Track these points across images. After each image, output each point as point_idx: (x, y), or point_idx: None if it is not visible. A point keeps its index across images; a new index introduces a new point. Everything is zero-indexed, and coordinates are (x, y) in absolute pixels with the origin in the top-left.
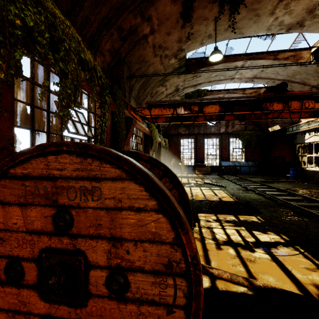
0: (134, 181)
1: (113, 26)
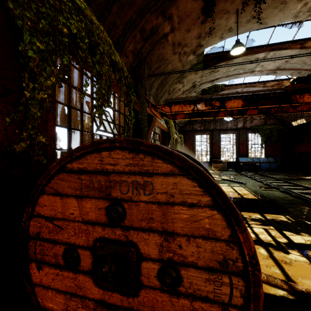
0: (187, 176)
1: (137, 27)
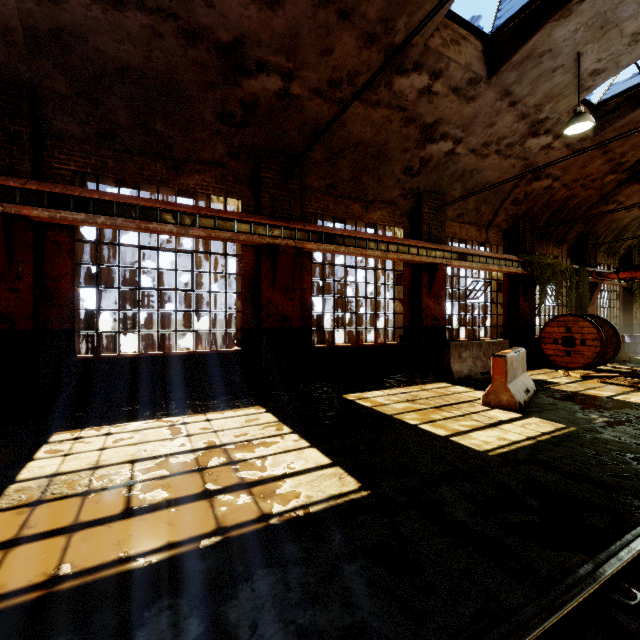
0: (587, 322)
1: (578, 223)
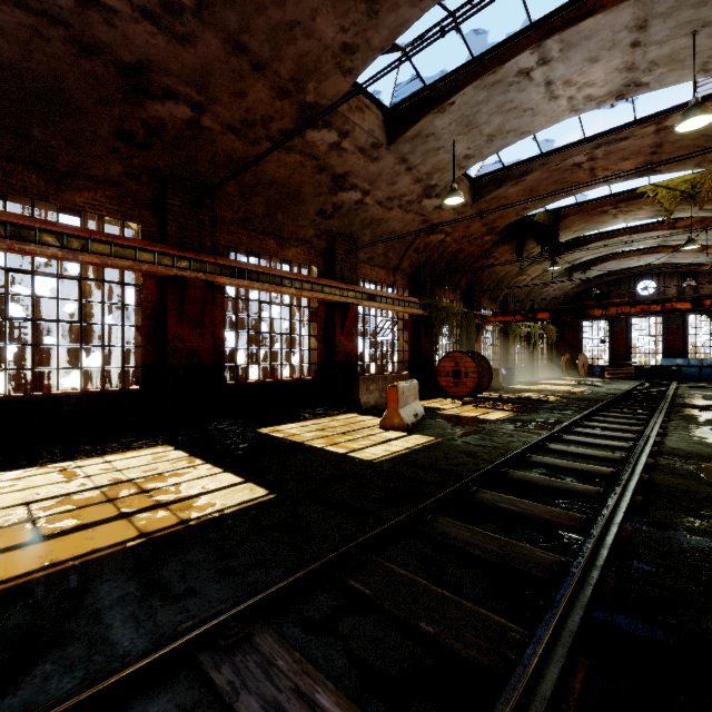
0: (469, 357)
1: (467, 273)
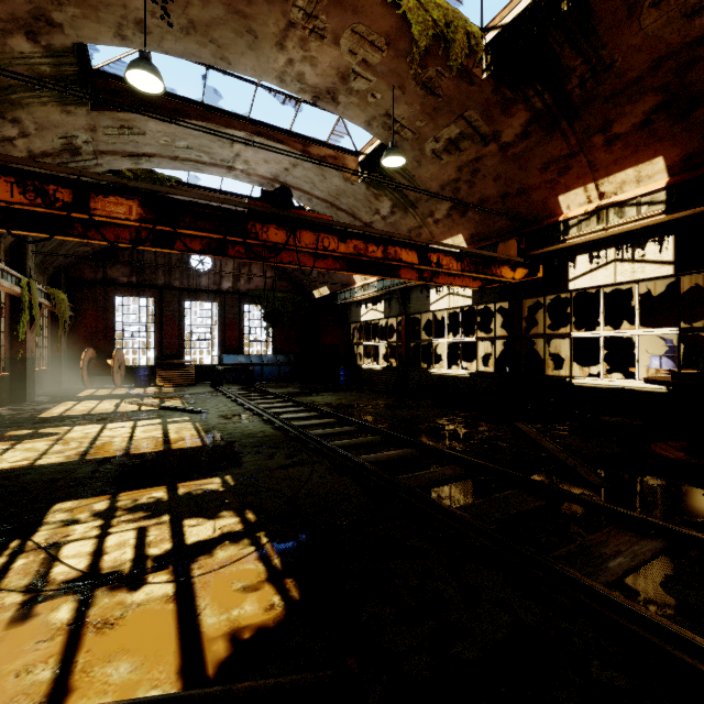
0: None
1: None
